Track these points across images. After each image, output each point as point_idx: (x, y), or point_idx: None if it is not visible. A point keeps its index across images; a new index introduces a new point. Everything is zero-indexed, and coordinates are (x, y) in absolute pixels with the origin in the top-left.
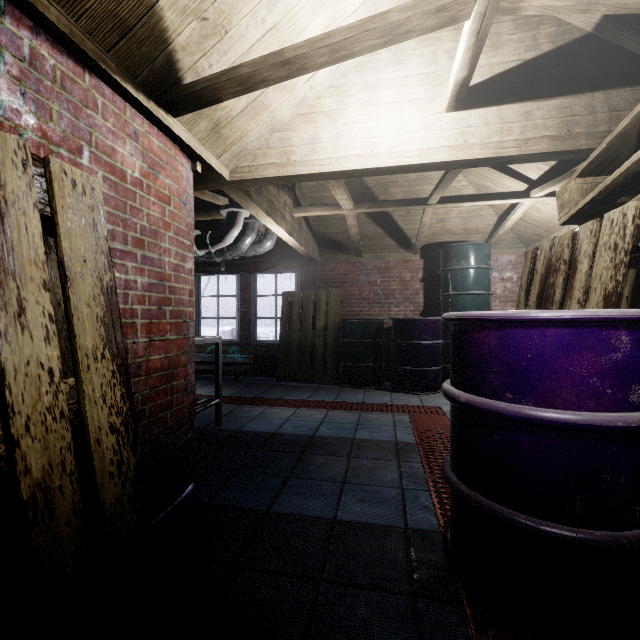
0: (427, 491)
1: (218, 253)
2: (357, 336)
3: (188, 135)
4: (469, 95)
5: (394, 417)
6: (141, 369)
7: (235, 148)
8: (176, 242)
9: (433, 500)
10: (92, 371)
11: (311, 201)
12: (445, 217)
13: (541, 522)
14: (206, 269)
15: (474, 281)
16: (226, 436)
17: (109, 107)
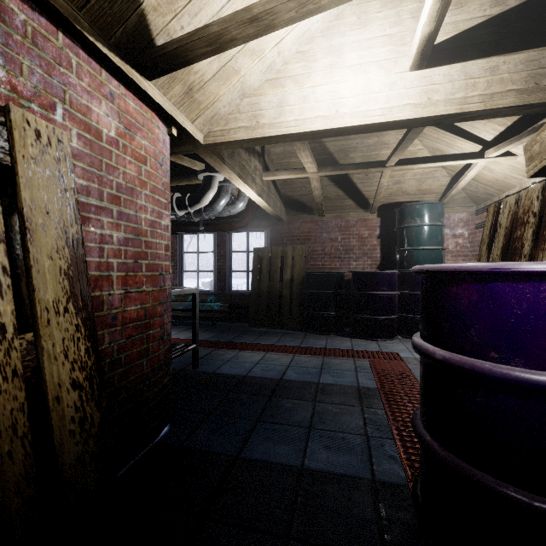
0: (392, 439)
1: (196, 213)
2: (320, 287)
3: (163, 99)
4: (433, 53)
5: (355, 362)
6: (117, 319)
7: (208, 113)
8: (152, 200)
9: (398, 449)
10: (53, 325)
11: (279, 167)
12: (401, 179)
13: (534, 497)
14: (187, 228)
15: (428, 237)
16: (202, 378)
17: (84, 67)
